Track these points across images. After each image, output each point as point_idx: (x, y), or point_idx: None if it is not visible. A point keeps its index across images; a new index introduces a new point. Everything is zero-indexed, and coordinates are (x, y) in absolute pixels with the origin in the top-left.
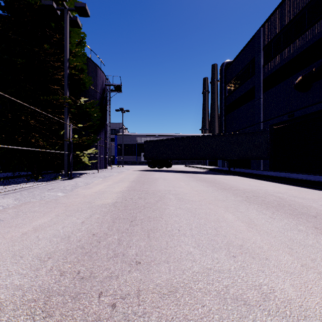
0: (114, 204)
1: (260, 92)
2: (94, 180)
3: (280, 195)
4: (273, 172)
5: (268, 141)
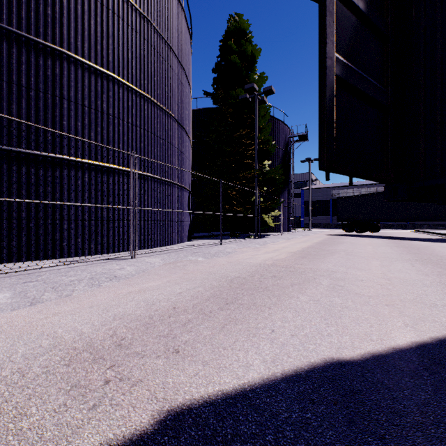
0: (294, 252)
1: None
2: (278, 240)
3: None
4: None
5: None
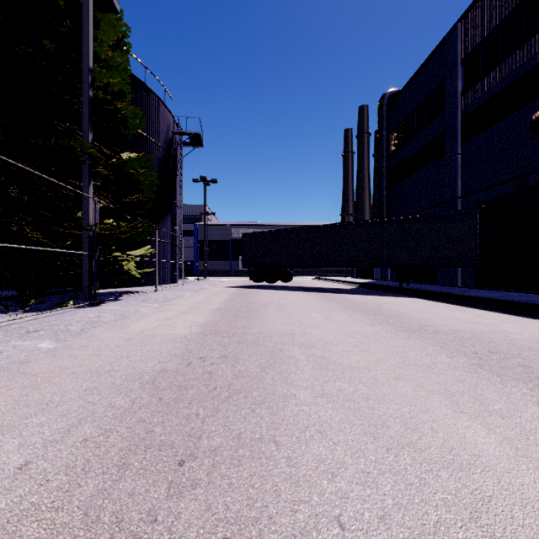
0: (155, 379)
1: (457, 143)
2: (141, 307)
3: None
4: (489, 292)
5: (477, 231)
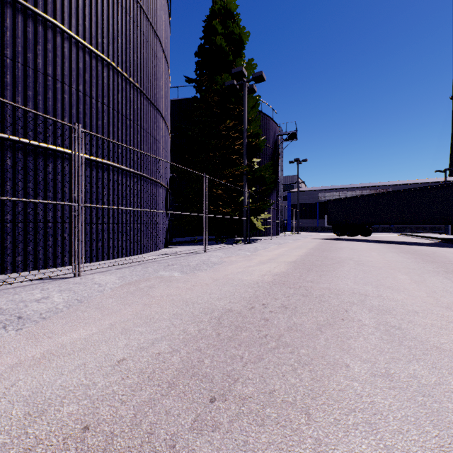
0: (294, 262)
1: None
2: (270, 246)
3: None
4: None
5: None
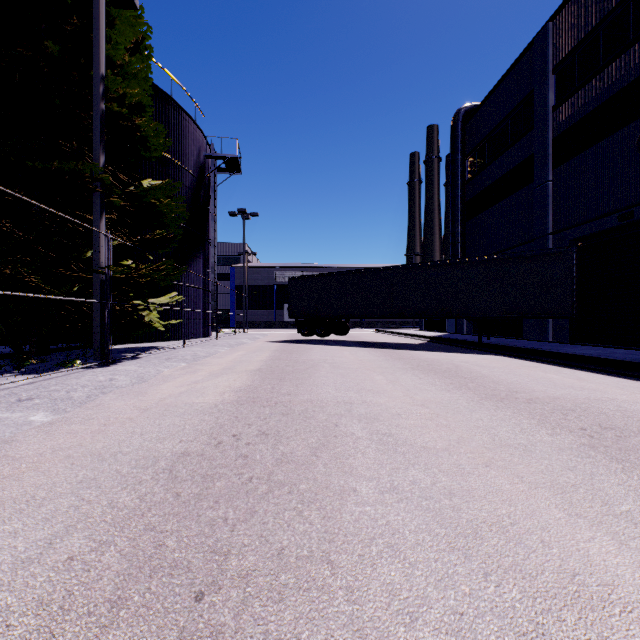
0: (173, 466)
1: (548, 168)
2: (164, 367)
3: None
4: (588, 348)
5: (574, 274)
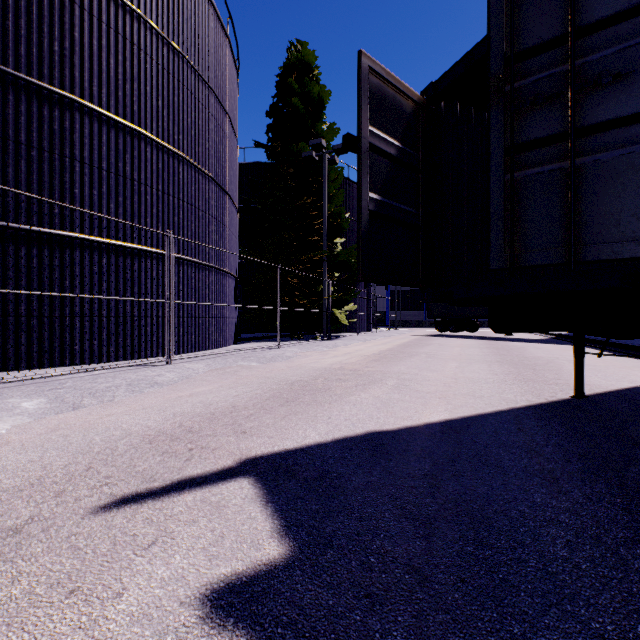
0: (368, 355)
1: None
2: (353, 342)
3: (561, 361)
4: None
5: None
